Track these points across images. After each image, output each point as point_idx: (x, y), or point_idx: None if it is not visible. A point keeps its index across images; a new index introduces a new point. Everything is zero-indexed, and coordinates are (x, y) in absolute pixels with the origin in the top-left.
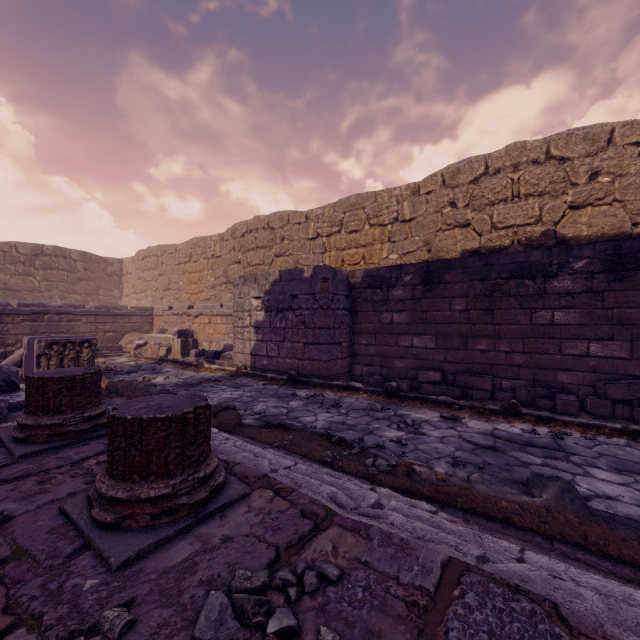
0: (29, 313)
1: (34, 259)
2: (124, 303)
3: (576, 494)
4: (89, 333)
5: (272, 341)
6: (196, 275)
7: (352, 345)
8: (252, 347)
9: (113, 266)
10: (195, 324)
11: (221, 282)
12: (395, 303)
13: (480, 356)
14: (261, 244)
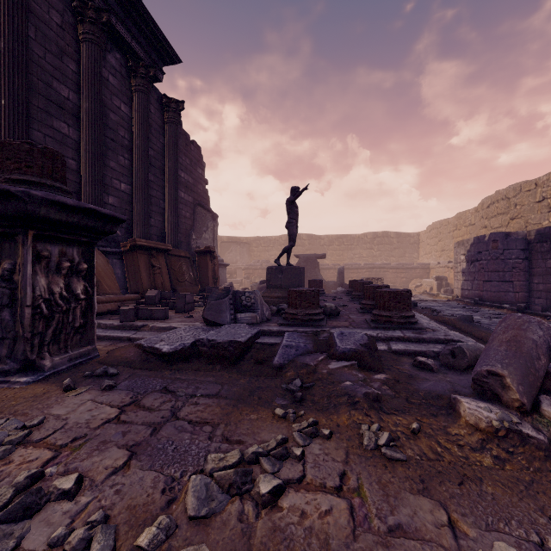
0: (367, 268)
1: (373, 240)
2: (420, 261)
3: (465, 317)
4: (393, 278)
5: (469, 280)
6: (459, 239)
7: (528, 284)
8: (460, 284)
9: (413, 238)
10: (451, 273)
11: None
12: None
13: None
14: (500, 212)
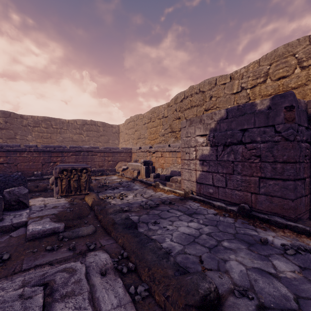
0: (74, 151)
1: (83, 126)
2: (120, 146)
3: None
4: (101, 162)
5: (218, 172)
6: (153, 129)
7: None
8: (197, 176)
9: (115, 128)
10: (153, 157)
11: (168, 132)
12: None
13: None
14: (194, 104)
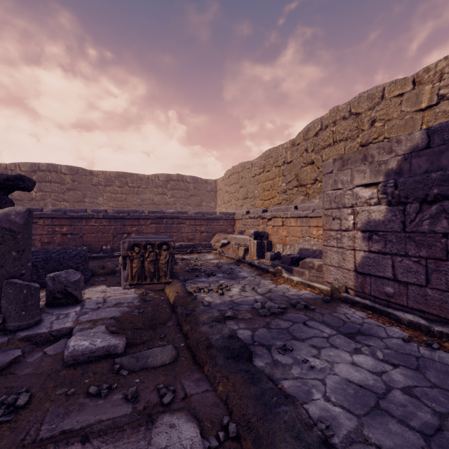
0: (154, 218)
1: (167, 183)
2: (217, 211)
3: None
4: (191, 233)
5: (407, 256)
6: (268, 183)
7: None
8: (358, 261)
9: (211, 185)
10: (268, 226)
11: (292, 186)
12: None
13: None
14: (340, 136)
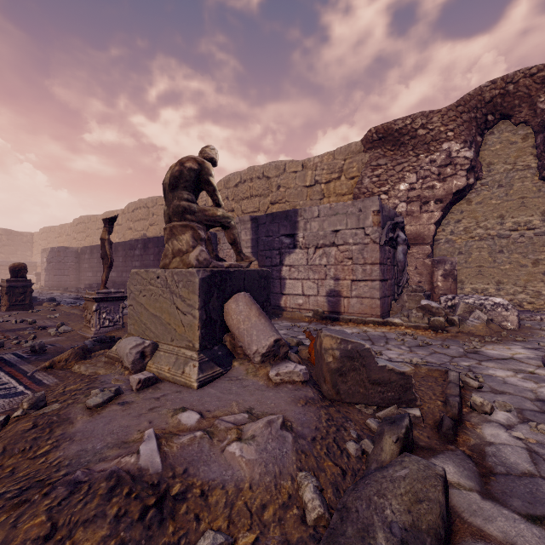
0: None
1: None
2: (34, 259)
3: None
4: None
5: (48, 275)
6: (61, 244)
7: (79, 276)
8: (44, 278)
9: (27, 237)
10: None
11: None
12: (86, 260)
13: (99, 278)
14: (82, 230)
